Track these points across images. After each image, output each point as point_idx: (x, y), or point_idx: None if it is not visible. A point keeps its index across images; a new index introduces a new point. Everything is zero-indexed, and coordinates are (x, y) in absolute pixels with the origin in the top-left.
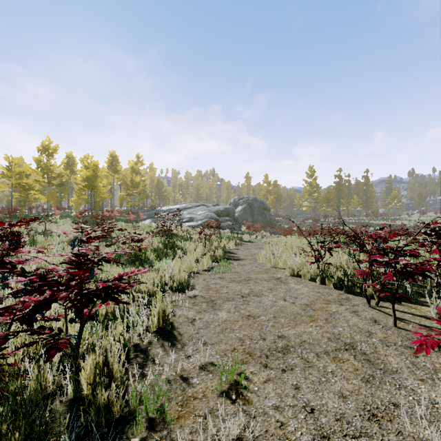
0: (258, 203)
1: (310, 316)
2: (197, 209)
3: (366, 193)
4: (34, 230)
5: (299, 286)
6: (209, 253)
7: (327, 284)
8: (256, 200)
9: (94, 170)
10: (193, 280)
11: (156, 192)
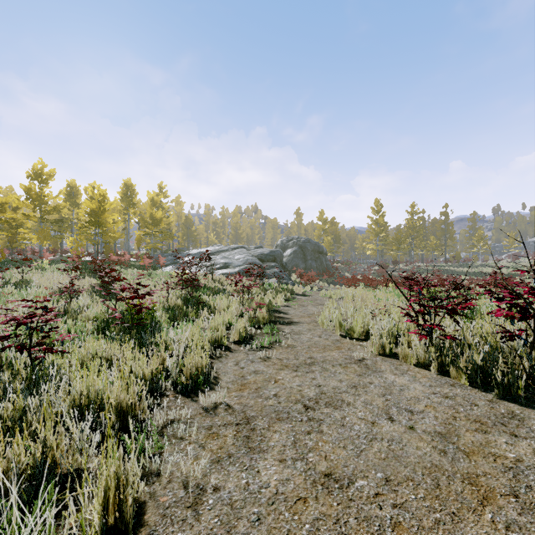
0: (311, 245)
1: (469, 479)
2: (234, 252)
3: (446, 234)
4: (5, 280)
5: (403, 379)
6: (247, 314)
7: (454, 377)
8: (310, 241)
9: (100, 202)
10: (218, 365)
11: (184, 232)
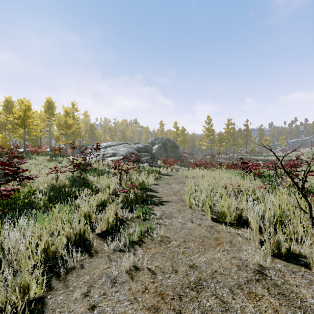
0: (170, 142)
1: None
2: (120, 146)
3: (247, 137)
4: None
5: None
6: (122, 195)
7: None
8: (169, 140)
9: (25, 110)
10: (55, 299)
11: (89, 134)
